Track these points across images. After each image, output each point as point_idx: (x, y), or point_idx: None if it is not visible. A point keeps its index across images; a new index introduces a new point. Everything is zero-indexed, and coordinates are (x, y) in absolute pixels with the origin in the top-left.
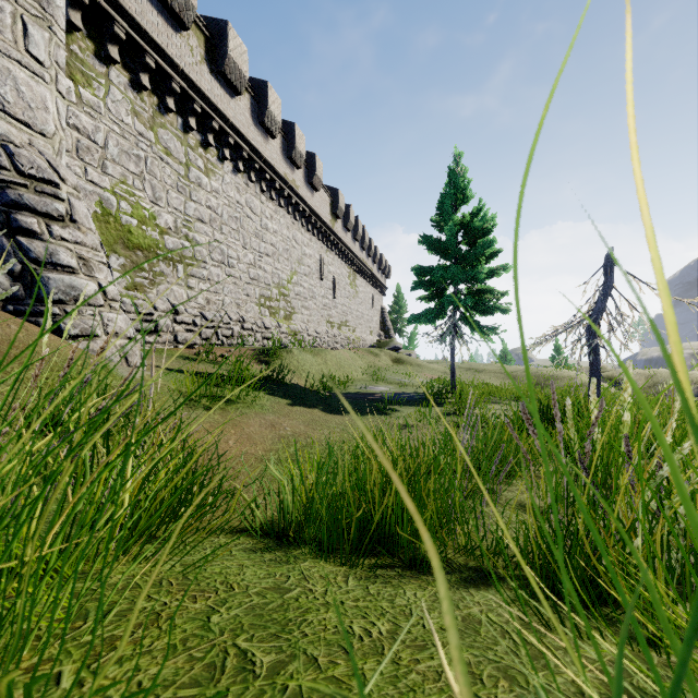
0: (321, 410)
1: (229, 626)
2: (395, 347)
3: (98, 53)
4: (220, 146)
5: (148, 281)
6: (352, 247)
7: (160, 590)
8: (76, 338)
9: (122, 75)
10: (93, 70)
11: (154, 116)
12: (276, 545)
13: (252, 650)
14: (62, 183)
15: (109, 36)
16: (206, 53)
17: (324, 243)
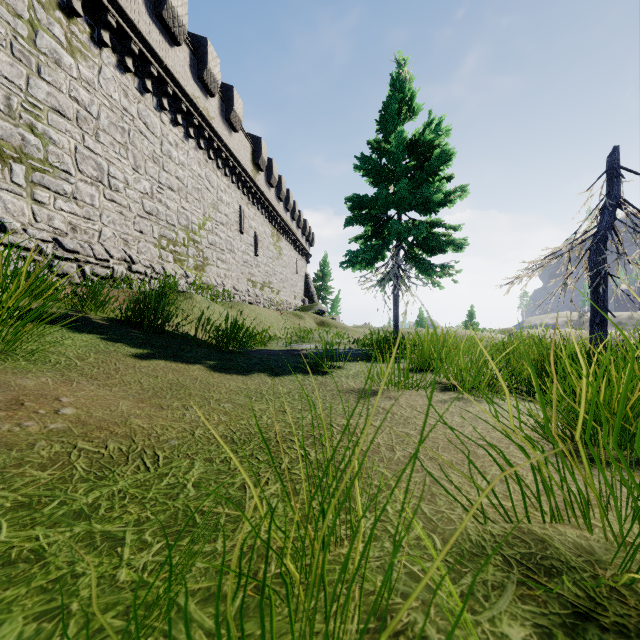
0: (206, 367)
1: None
2: (319, 310)
3: None
4: (96, 25)
5: None
6: (276, 205)
7: None
8: None
9: None
10: None
11: None
12: None
13: None
14: None
15: None
16: None
17: (244, 194)
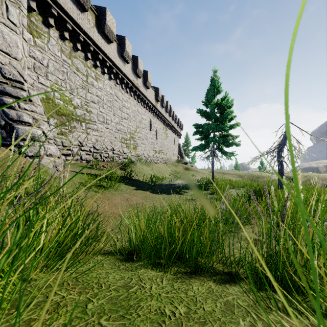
0: (150, 192)
1: (97, 311)
2: (185, 162)
3: (44, 22)
4: (102, 67)
5: (68, 131)
6: (165, 115)
7: (62, 288)
8: (32, 157)
9: (55, 33)
10: (41, 30)
11: (71, 52)
12: (126, 260)
13: (108, 326)
14: (25, 82)
15: (49, 14)
16: (96, 23)
17: (152, 113)
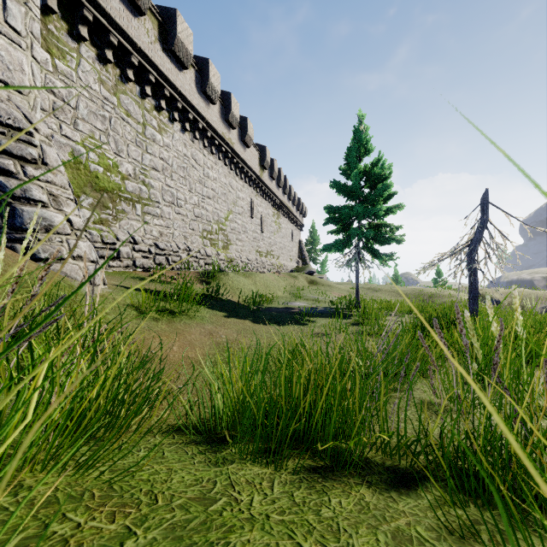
0: (251, 321)
1: None
2: (310, 271)
3: (71, 32)
4: (171, 110)
5: (112, 217)
6: (276, 192)
7: (79, 506)
8: (46, 261)
9: (91, 51)
10: (66, 45)
11: (117, 84)
12: (207, 444)
13: None
14: (36, 132)
15: (80, 18)
16: (159, 35)
17: (254, 189)
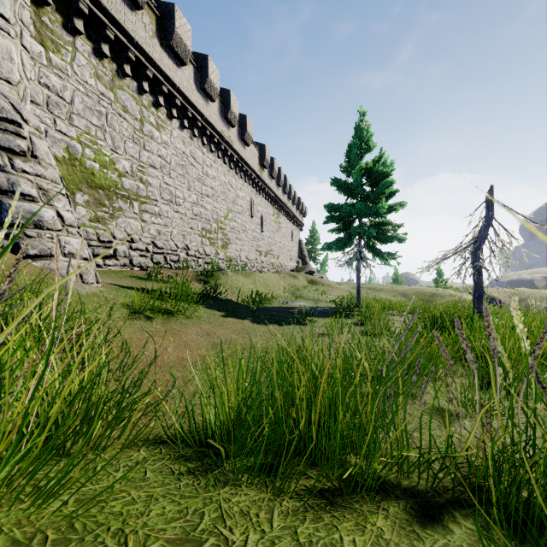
0: (250, 321)
1: None
2: (310, 271)
3: (66, 25)
4: (169, 107)
5: (109, 215)
6: (276, 191)
7: None
8: (35, 258)
9: (86, 44)
10: (61, 39)
11: (113, 79)
12: (197, 460)
13: None
14: (25, 124)
15: (75, 11)
16: (157, 30)
17: (254, 188)
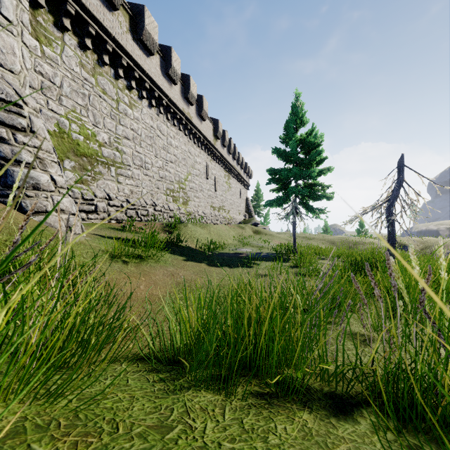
0: (206, 264)
1: None
2: (255, 223)
3: (56, 24)
4: (140, 89)
5: (91, 178)
6: (227, 157)
7: (44, 435)
8: (34, 213)
9: (73, 39)
10: (52, 35)
11: (95, 67)
12: (167, 372)
13: None
14: (25, 105)
15: (64, 12)
16: (130, 27)
17: (209, 155)
